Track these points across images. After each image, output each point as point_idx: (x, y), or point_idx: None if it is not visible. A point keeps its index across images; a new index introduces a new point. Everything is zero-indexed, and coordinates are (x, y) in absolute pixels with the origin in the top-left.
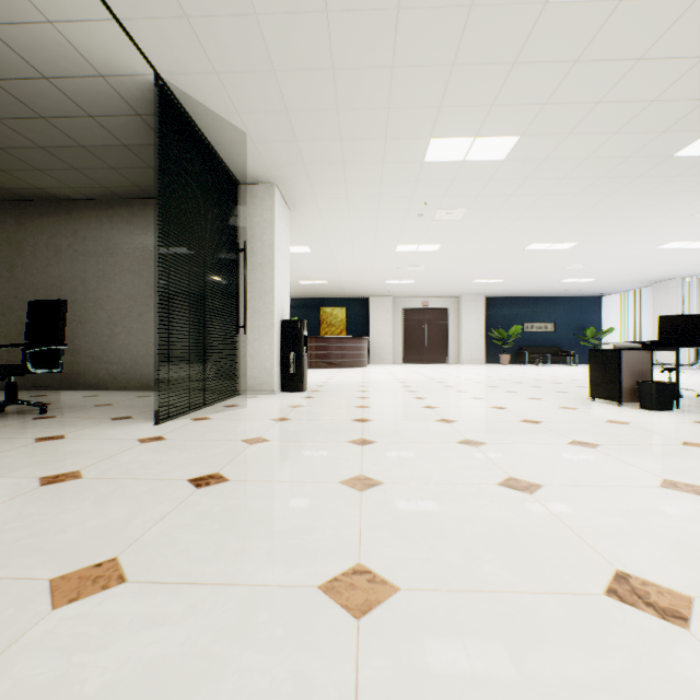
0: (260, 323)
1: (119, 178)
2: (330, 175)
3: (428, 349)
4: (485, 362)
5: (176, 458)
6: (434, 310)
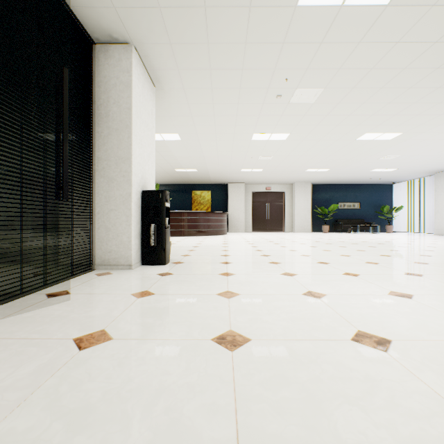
0: (116, 192)
1: None
2: (191, 29)
3: (270, 221)
4: (311, 230)
5: None
6: (275, 193)
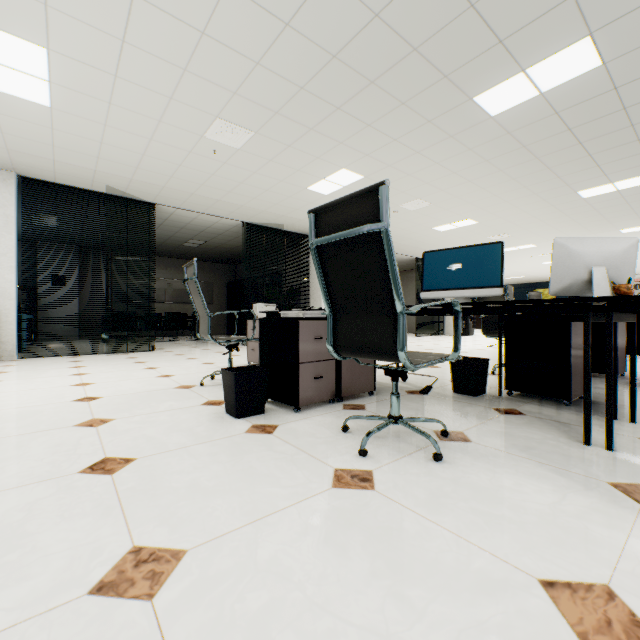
0: None
1: (408, 267)
2: None
3: None
4: None
5: (417, 338)
6: None
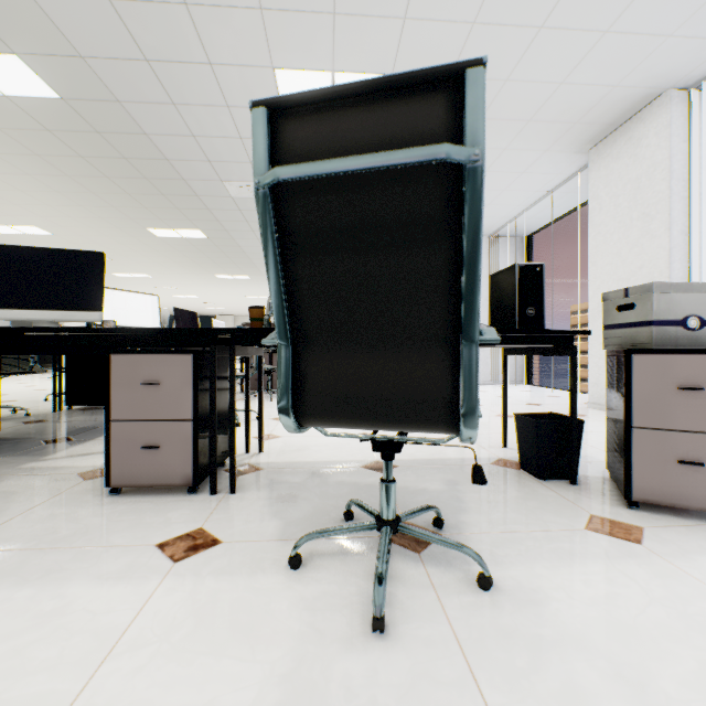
0: None
1: None
2: None
3: None
4: None
5: None
6: None
